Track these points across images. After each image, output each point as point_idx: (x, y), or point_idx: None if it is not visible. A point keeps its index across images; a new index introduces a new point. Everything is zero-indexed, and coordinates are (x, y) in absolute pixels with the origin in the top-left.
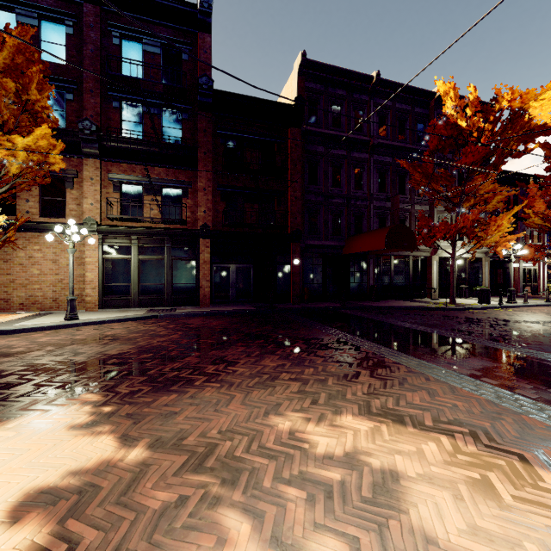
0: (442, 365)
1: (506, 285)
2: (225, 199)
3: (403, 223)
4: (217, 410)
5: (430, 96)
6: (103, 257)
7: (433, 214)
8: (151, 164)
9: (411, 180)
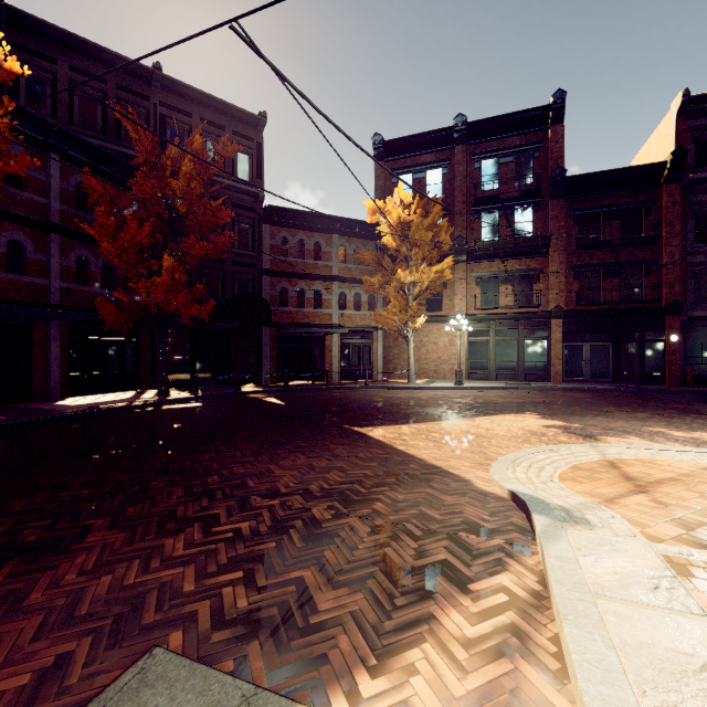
0: None
1: None
2: (578, 278)
3: None
4: (609, 423)
5: None
6: (468, 340)
7: None
8: (506, 258)
9: None
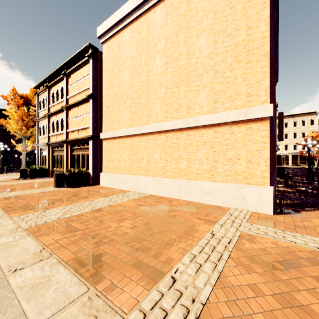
0: None
1: None
2: None
3: None
4: None
5: None
6: None
7: None
8: None
9: None
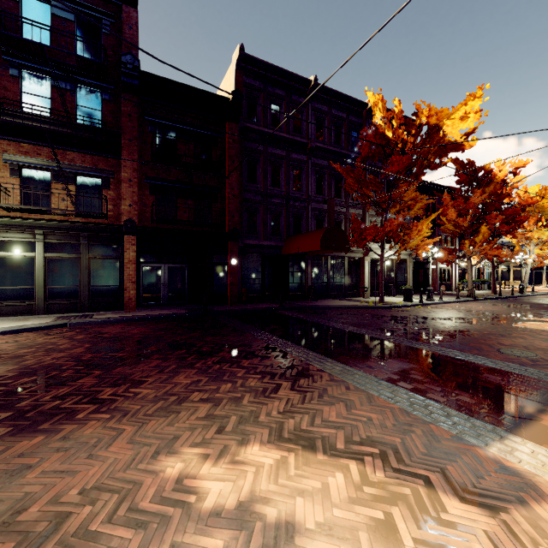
0: (364, 370)
1: (426, 284)
2: (154, 192)
3: (339, 225)
4: (92, 455)
5: (363, 107)
6: None
7: (365, 218)
8: (62, 147)
9: (345, 184)
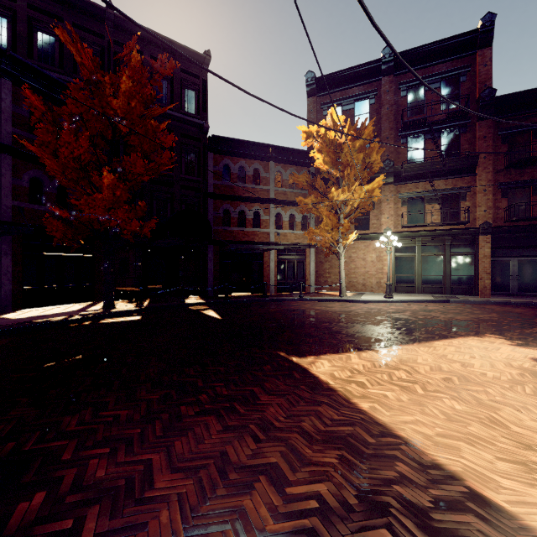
0: None
1: None
2: (506, 195)
3: None
4: None
5: None
6: (394, 255)
7: None
8: (432, 179)
9: None
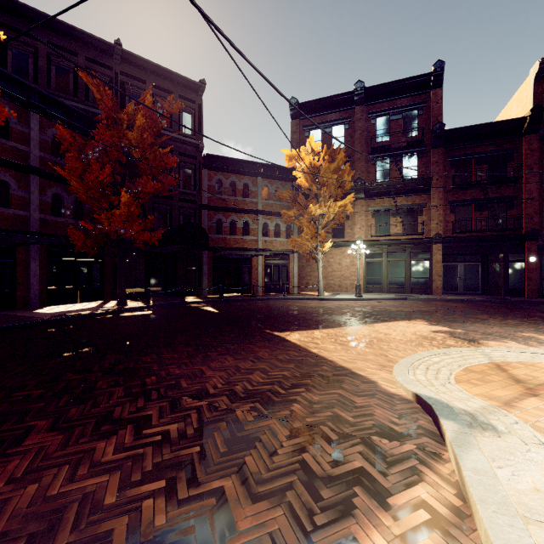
0: None
1: None
2: (454, 211)
3: None
4: (486, 328)
5: None
6: (365, 261)
7: None
8: (396, 196)
9: None
